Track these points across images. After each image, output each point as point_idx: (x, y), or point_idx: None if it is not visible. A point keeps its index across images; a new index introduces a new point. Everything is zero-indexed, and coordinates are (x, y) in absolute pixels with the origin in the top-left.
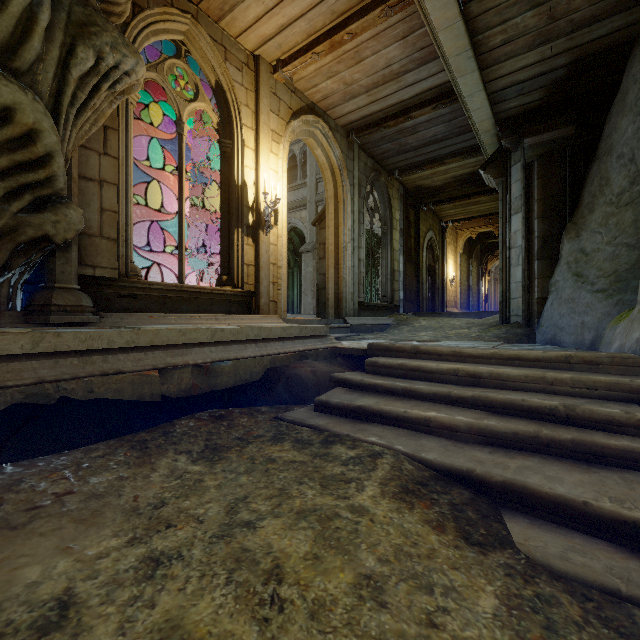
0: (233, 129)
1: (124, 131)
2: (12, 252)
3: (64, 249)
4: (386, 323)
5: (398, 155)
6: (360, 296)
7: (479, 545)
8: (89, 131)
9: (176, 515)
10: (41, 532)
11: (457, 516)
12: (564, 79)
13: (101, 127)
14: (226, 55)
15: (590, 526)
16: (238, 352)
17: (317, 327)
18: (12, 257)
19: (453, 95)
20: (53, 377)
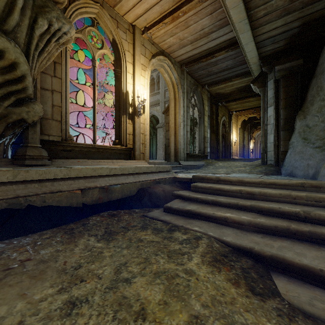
0: (121, 63)
1: (64, 64)
2: (5, 127)
3: (33, 126)
4: (201, 164)
5: (207, 77)
6: (187, 150)
7: (260, 295)
8: (46, 64)
9: (86, 274)
10: (10, 284)
11: (246, 276)
12: (297, 34)
13: (52, 62)
14: (118, 25)
15: (324, 284)
16: (123, 180)
17: (165, 166)
18: (5, 130)
19: (237, 44)
20: (24, 194)
